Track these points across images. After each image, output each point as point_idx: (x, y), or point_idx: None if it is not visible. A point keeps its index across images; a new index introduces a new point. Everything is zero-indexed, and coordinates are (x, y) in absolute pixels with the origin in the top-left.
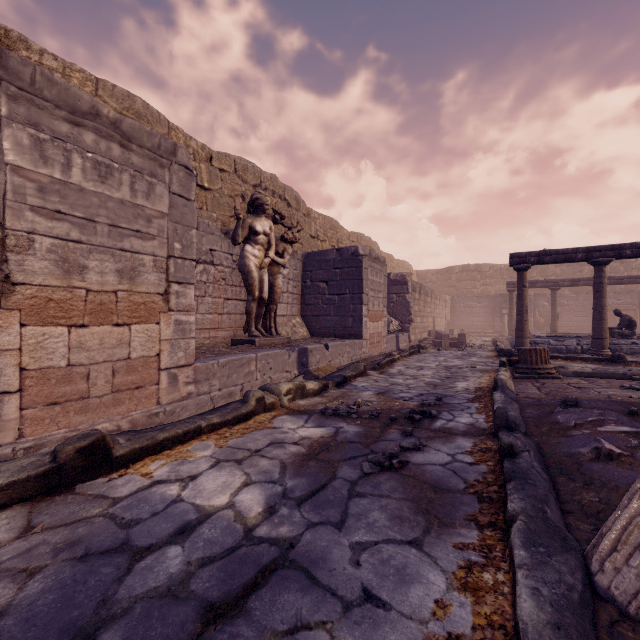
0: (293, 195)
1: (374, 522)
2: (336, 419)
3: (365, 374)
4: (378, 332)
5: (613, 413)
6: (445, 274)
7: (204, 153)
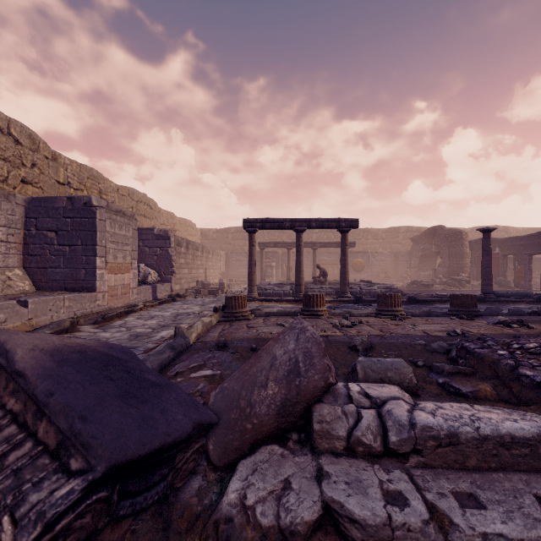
0: (25, 132)
1: None
2: None
3: (73, 330)
4: (124, 284)
5: (227, 354)
6: (224, 233)
7: None
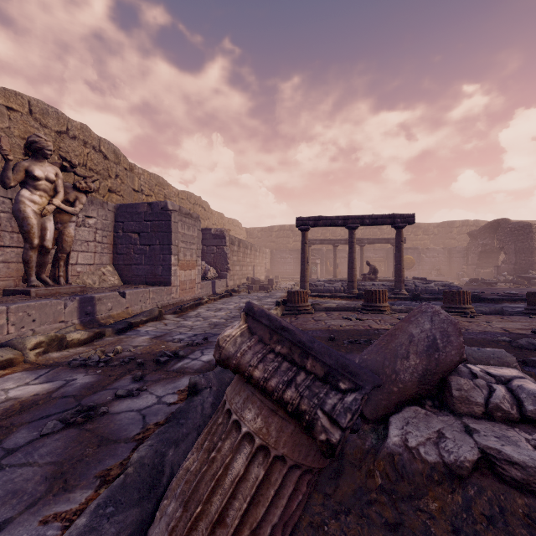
0: (111, 148)
1: None
2: (78, 370)
3: (161, 318)
4: (191, 279)
5: None
6: (268, 232)
7: None
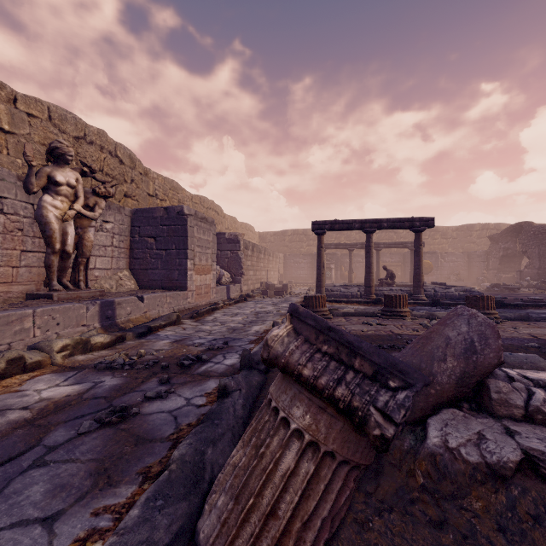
0: (127, 153)
1: (25, 499)
2: (104, 373)
3: (178, 323)
4: (206, 284)
5: None
6: (281, 236)
7: (4, 92)
